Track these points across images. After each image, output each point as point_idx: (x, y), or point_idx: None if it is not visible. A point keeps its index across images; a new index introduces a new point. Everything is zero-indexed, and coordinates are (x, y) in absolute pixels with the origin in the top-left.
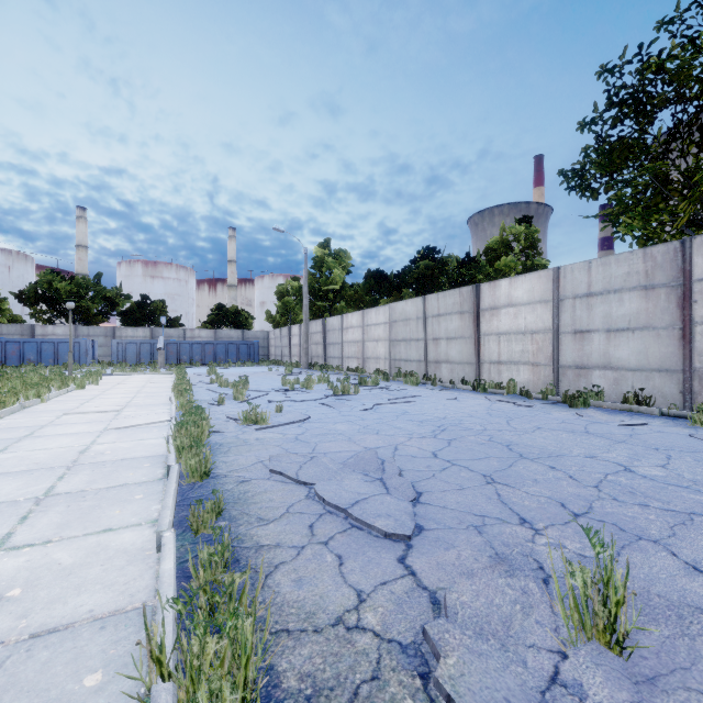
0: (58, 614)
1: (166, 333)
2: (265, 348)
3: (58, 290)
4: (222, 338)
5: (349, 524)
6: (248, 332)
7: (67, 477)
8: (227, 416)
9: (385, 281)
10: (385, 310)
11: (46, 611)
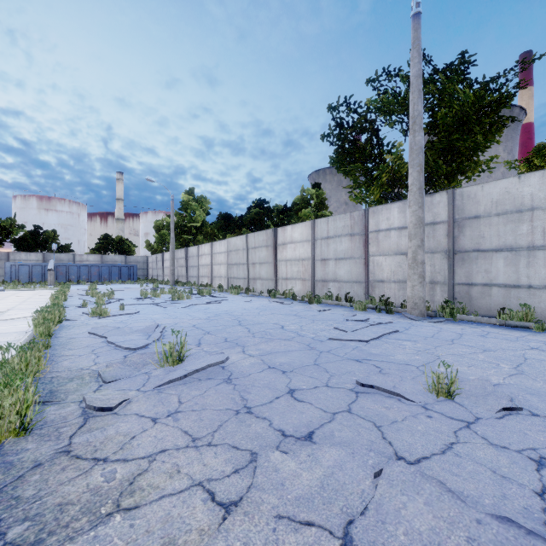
0: None
1: (57, 257)
2: (144, 270)
3: None
4: (107, 262)
5: (114, 348)
6: (130, 257)
7: None
8: (83, 312)
9: (230, 222)
10: (225, 243)
11: None
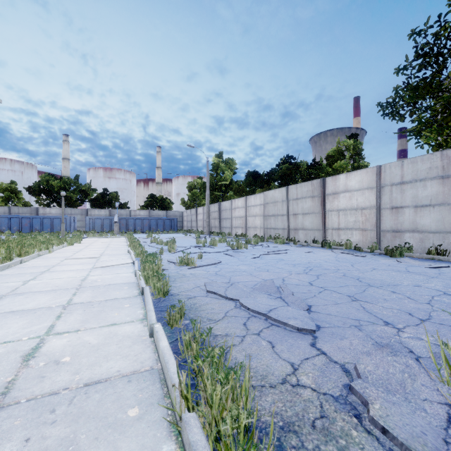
0: (98, 372)
1: (119, 212)
2: (180, 222)
3: (52, 186)
4: (153, 216)
5: (270, 323)
6: (170, 212)
7: (78, 294)
8: (168, 261)
9: (259, 178)
10: (260, 196)
11: (90, 370)
